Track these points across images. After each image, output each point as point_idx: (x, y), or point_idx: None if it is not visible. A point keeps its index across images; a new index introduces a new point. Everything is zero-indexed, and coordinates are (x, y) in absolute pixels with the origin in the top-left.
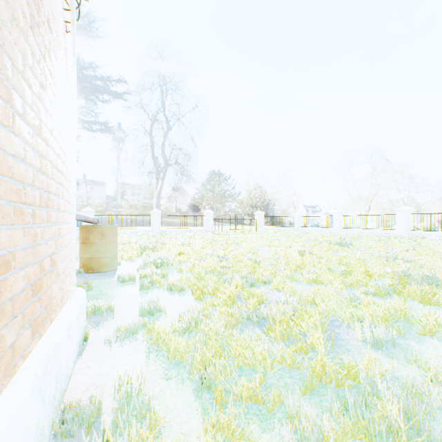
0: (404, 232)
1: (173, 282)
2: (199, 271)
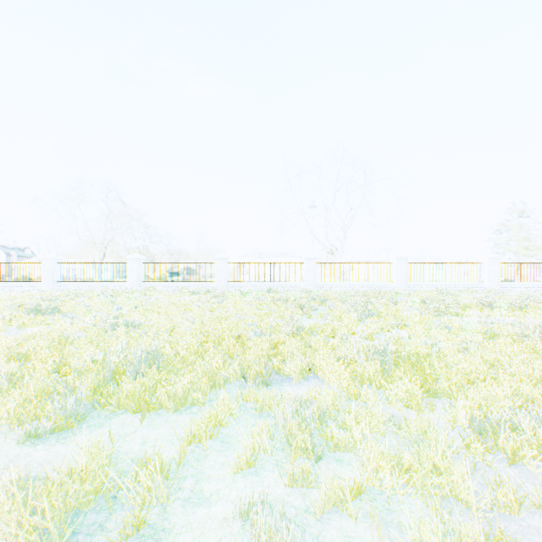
0: (137, 284)
1: None
2: None
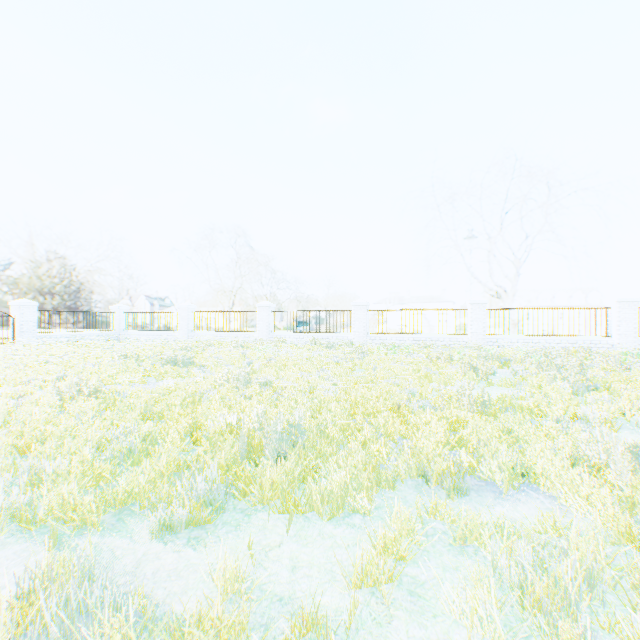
0: (266, 334)
1: None
2: None
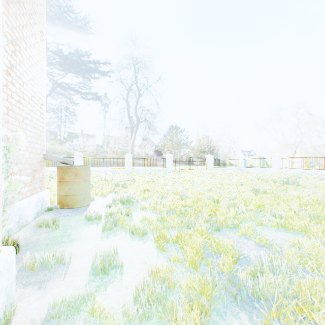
0: None
1: (135, 224)
2: (161, 210)
